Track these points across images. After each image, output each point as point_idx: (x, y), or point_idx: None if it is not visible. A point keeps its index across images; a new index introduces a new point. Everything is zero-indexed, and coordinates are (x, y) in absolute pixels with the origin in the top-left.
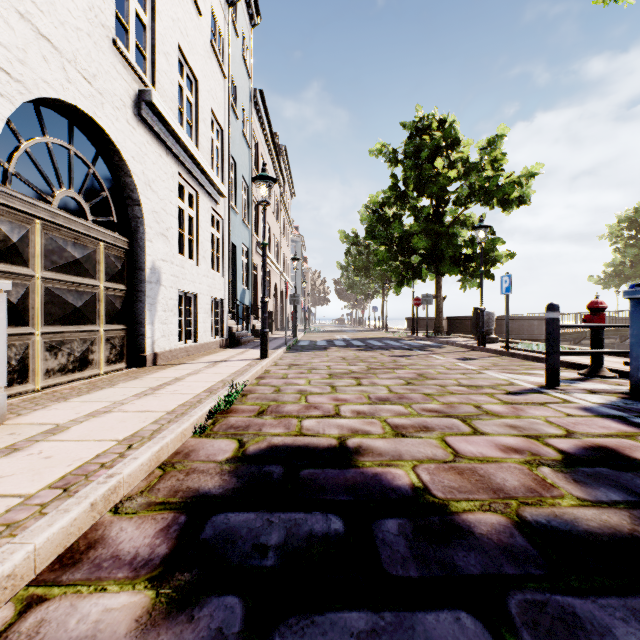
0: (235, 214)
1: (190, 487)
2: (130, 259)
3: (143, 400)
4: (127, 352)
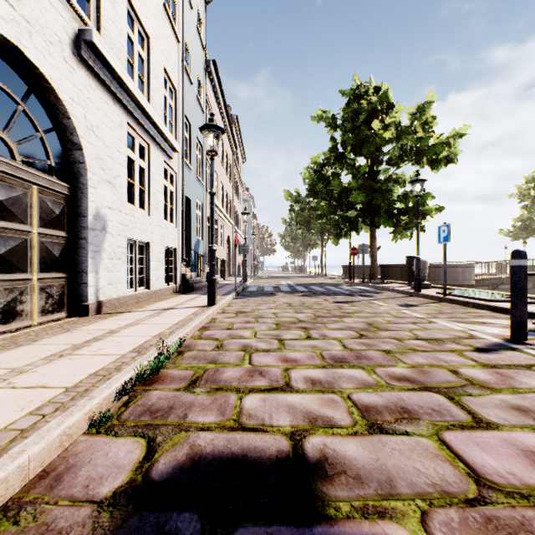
0: (189, 171)
1: None
2: (72, 205)
3: (51, 365)
4: (68, 301)
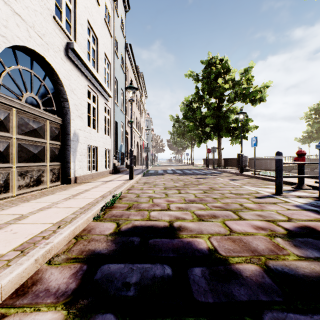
0: (117, 106)
1: (90, 249)
2: (63, 129)
3: (68, 201)
4: (61, 176)
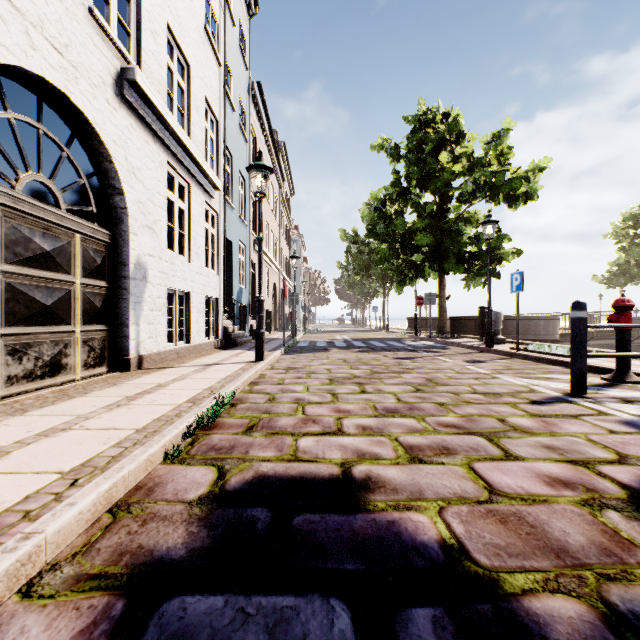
0: (231, 210)
1: (142, 546)
2: (112, 253)
3: (113, 413)
4: (109, 355)
